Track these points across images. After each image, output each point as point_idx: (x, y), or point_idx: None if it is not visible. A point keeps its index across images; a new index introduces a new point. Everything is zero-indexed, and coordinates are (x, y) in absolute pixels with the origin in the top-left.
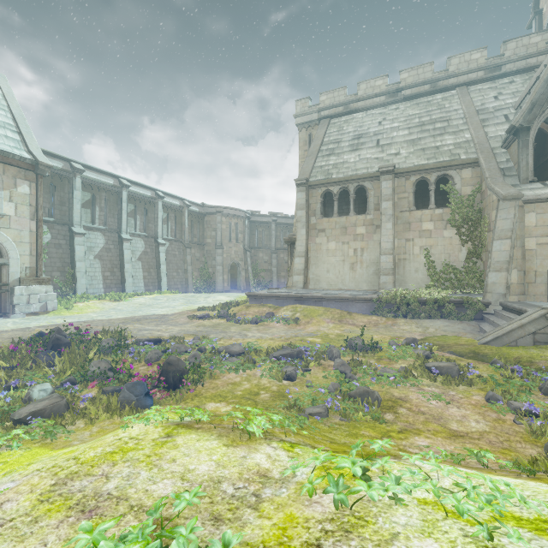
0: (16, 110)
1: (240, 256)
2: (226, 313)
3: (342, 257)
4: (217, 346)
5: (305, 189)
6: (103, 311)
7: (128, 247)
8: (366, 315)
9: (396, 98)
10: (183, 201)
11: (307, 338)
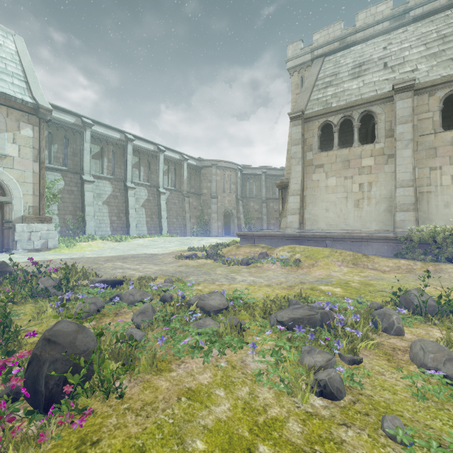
0: (27, 64)
1: (233, 205)
2: (214, 253)
3: (344, 193)
4: (190, 294)
5: (300, 123)
6: (100, 249)
7: (133, 194)
8: (389, 258)
9: (402, 21)
10: (182, 155)
11: (320, 286)
